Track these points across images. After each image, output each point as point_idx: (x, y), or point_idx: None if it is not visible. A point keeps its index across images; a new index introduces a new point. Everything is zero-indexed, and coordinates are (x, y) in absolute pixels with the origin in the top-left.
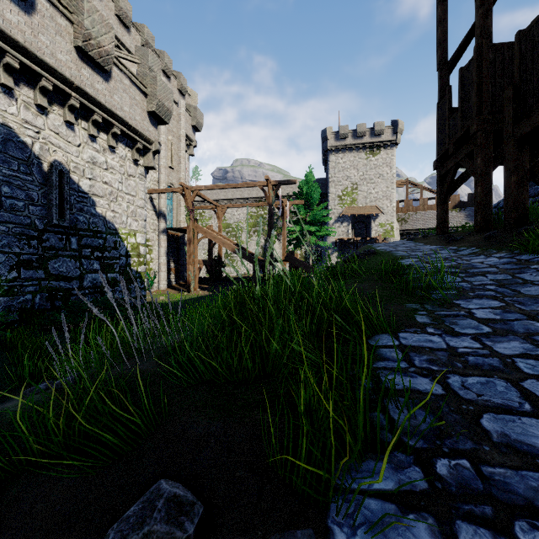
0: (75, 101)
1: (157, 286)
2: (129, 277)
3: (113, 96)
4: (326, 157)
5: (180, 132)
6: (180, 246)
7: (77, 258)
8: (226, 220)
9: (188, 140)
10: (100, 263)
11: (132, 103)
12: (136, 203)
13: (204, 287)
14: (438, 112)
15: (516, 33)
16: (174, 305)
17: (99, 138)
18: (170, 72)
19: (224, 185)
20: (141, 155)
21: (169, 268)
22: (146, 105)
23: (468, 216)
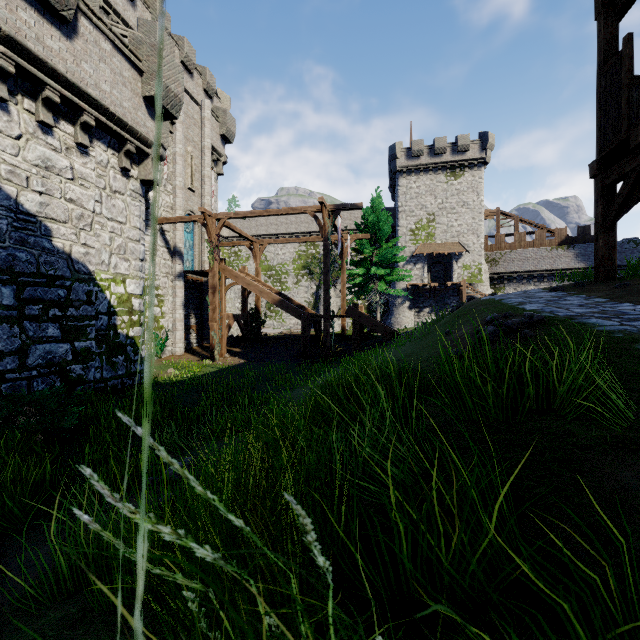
0: (6, 61)
1: (171, 350)
2: (113, 345)
3: (80, 64)
4: (394, 180)
5: (204, 143)
6: (204, 295)
7: (14, 321)
8: (267, 260)
9: (215, 153)
10: (60, 326)
11: (116, 80)
12: (125, 234)
13: (235, 351)
14: (600, 83)
15: None
16: (183, 386)
17: (59, 130)
18: (192, 65)
19: (261, 211)
20: (135, 163)
21: (188, 325)
22: (142, 87)
23: (579, 256)
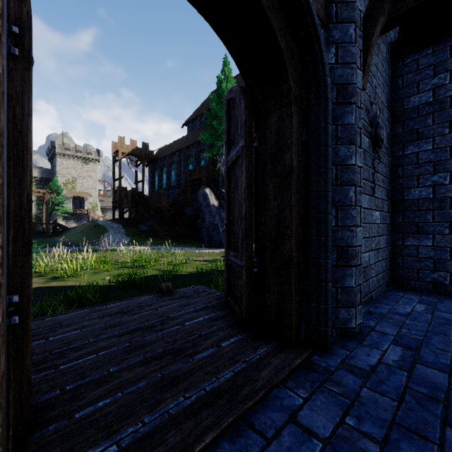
0: None
1: None
2: None
3: None
4: (53, 156)
5: None
6: None
7: None
8: None
9: None
10: None
11: None
12: None
13: None
14: (113, 190)
15: (123, 191)
16: None
17: None
18: None
19: None
20: None
21: None
22: None
23: None
